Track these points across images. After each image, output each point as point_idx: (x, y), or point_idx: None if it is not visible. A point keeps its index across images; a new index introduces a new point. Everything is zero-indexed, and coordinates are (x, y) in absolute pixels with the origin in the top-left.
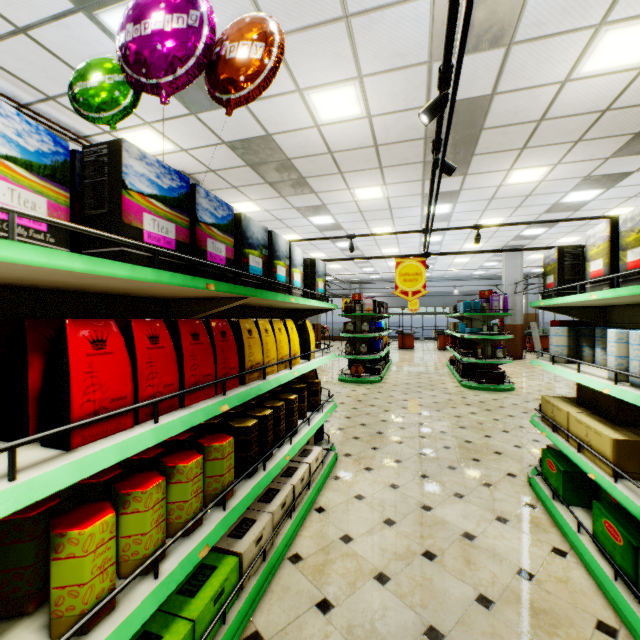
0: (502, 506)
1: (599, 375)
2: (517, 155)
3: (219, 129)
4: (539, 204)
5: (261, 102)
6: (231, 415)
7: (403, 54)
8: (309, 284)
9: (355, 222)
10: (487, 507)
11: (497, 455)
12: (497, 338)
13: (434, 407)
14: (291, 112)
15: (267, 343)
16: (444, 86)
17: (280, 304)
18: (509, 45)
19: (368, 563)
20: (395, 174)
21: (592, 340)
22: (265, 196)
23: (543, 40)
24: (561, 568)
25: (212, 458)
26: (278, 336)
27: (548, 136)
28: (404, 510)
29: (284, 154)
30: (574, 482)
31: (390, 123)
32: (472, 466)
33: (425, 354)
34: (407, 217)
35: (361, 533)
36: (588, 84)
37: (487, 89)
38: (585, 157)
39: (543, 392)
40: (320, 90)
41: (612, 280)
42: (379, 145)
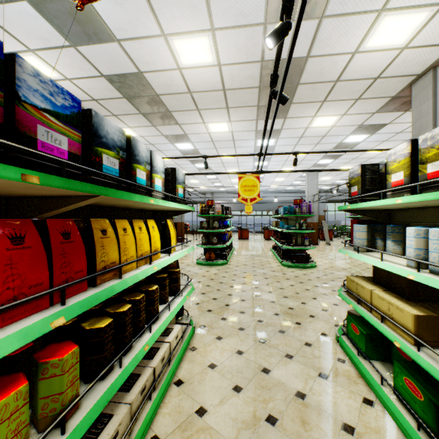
0: (321, 363)
1: (397, 262)
2: (320, 106)
3: (98, 63)
4: (330, 142)
5: (132, 42)
6: (88, 312)
7: (246, 14)
8: (170, 189)
9: (209, 149)
10: (311, 365)
11: (312, 318)
12: (305, 232)
13: (265, 282)
14: (158, 54)
15: (125, 242)
16: (286, 15)
17: (142, 205)
18: (321, 18)
19: (220, 437)
20: (237, 114)
21: (383, 234)
22: (140, 124)
23: (344, 17)
24: (373, 418)
25: (48, 375)
26: (138, 234)
27: (340, 93)
28: (249, 375)
29: (154, 90)
30: (373, 342)
31: (235, 72)
32: (296, 329)
33: (256, 243)
34: (245, 147)
35: (214, 403)
36: (369, 57)
37: (304, 52)
38: (361, 111)
39: (334, 268)
40: (181, 37)
41: (413, 188)
42: (226, 89)
